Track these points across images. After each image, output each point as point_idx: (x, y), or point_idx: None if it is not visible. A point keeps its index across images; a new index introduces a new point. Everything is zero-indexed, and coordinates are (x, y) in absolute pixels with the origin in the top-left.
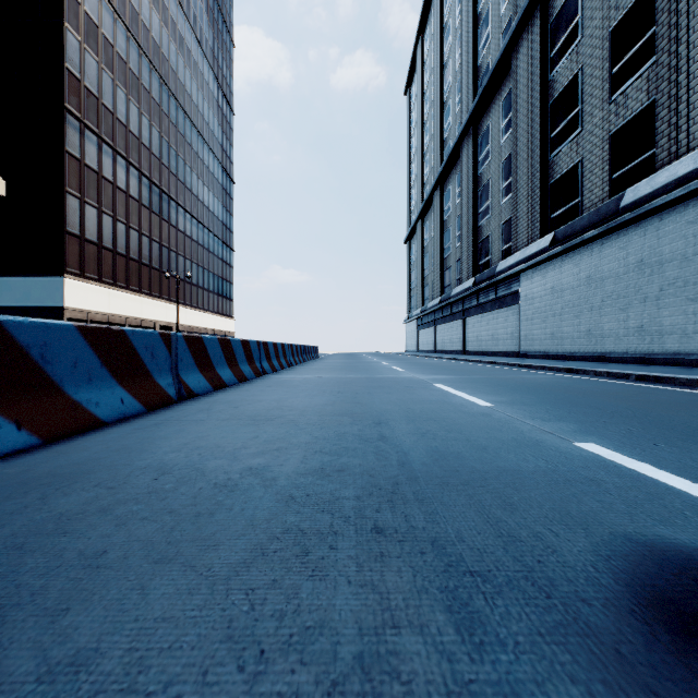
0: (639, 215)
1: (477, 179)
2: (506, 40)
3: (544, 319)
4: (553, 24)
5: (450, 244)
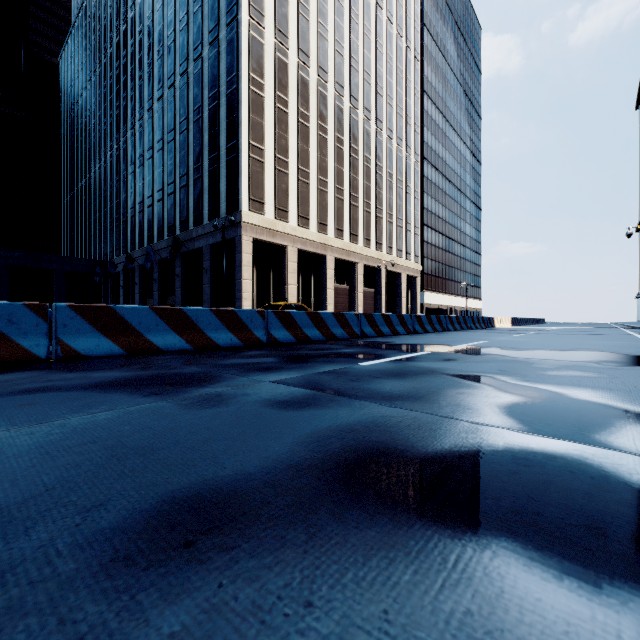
0: None
1: None
2: None
3: None
4: None
5: None
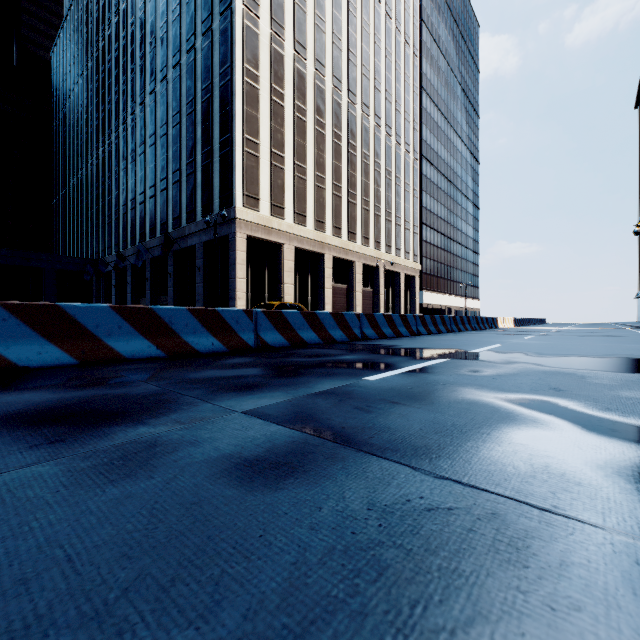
0: None
1: None
2: None
3: None
4: None
5: None
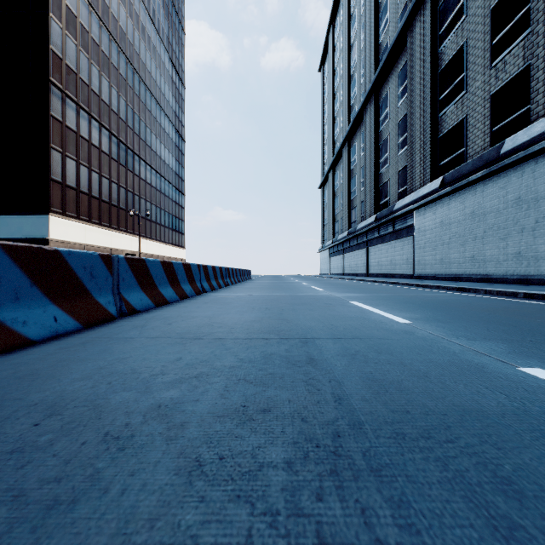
0: (518, 159)
1: (378, 136)
2: (402, 22)
3: (434, 247)
4: (441, 7)
5: (356, 189)
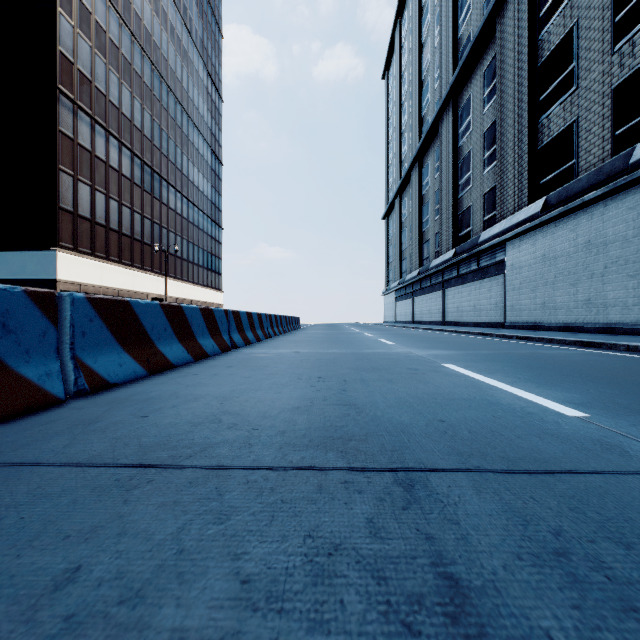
0: None
1: (457, 151)
2: (490, 5)
3: (534, 288)
4: None
5: (429, 218)
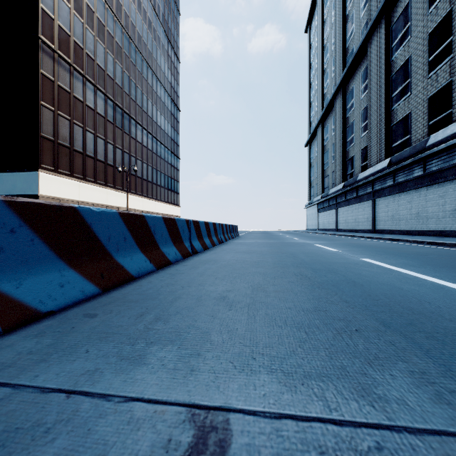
0: None
1: (389, 65)
2: None
3: None
4: None
5: (354, 136)
